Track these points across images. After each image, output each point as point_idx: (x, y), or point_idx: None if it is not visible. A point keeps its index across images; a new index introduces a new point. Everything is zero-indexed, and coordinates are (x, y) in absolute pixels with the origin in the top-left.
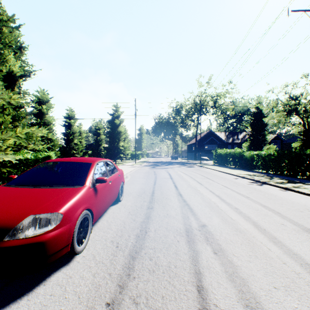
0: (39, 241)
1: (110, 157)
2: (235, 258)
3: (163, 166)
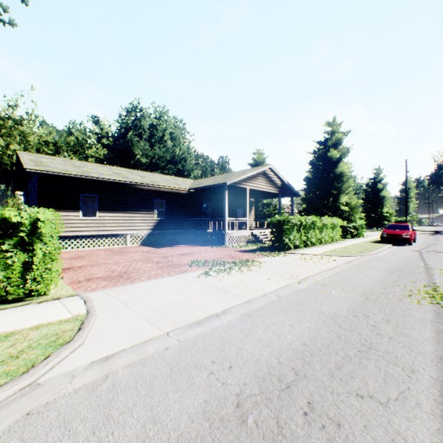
0: (407, 238)
1: (370, 224)
2: None
3: None
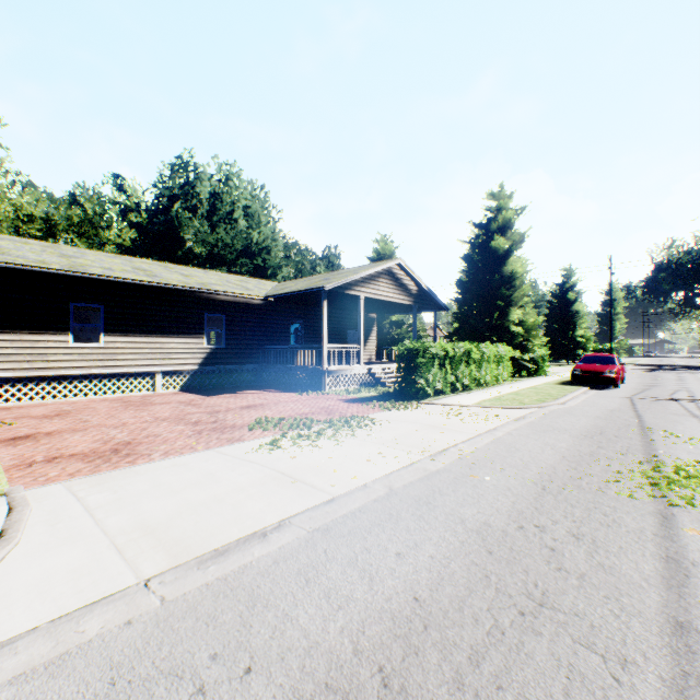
0: (612, 376)
1: (557, 354)
2: (696, 393)
3: (673, 371)
